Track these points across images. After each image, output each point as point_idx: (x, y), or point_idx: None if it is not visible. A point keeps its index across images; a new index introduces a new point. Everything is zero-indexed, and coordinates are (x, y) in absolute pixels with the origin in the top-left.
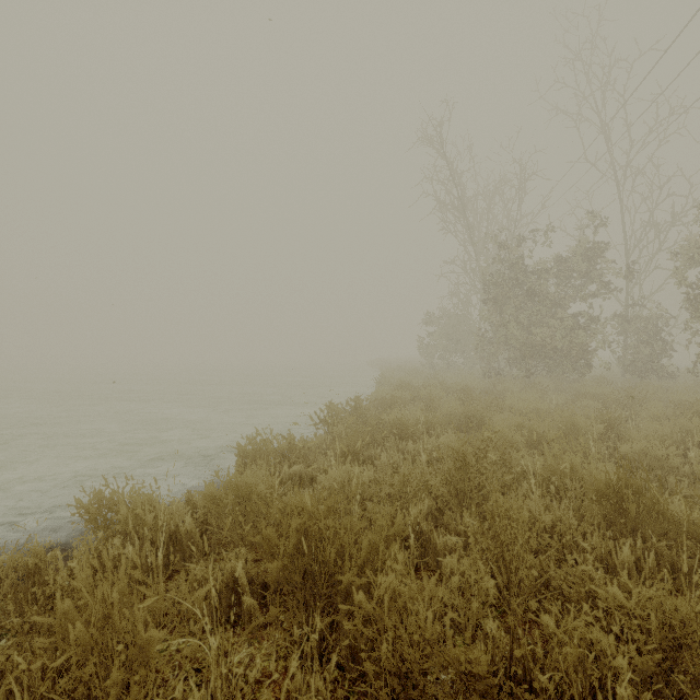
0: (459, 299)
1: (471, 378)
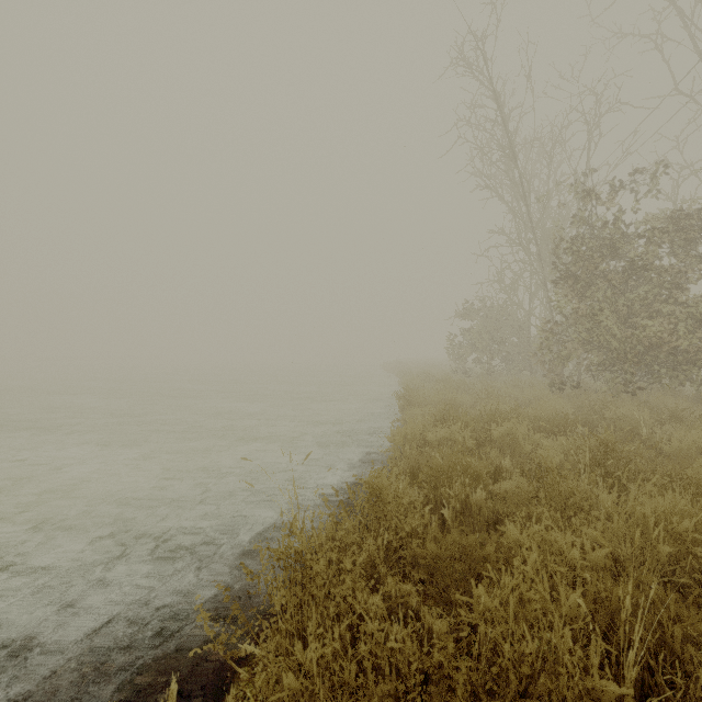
0: (505, 284)
1: (542, 394)
